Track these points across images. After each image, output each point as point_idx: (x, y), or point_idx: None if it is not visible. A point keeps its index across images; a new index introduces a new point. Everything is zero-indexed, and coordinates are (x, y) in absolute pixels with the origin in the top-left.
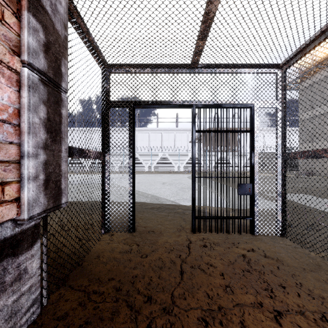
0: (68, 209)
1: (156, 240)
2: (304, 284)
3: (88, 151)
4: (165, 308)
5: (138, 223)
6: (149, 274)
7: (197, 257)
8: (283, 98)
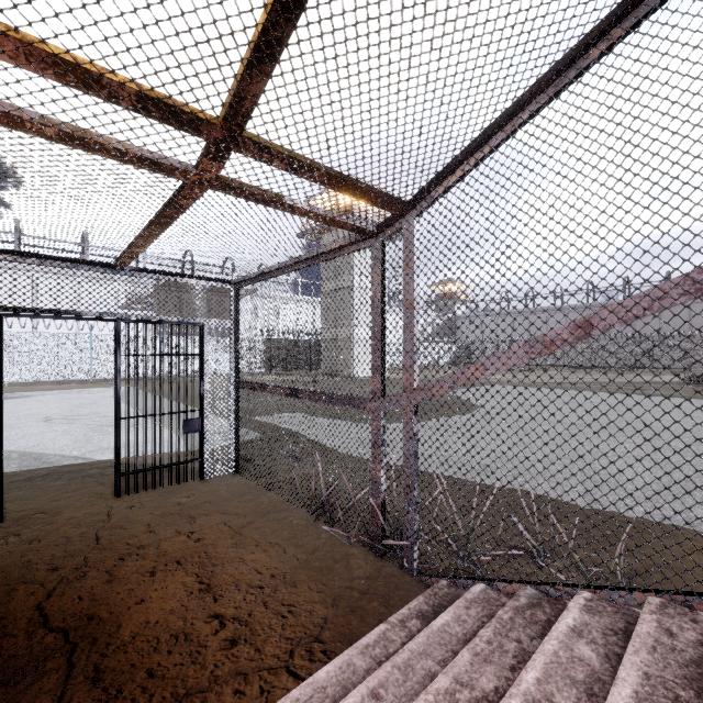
0: None
1: (52, 520)
2: (226, 507)
3: None
4: (77, 567)
5: (4, 508)
6: (50, 553)
7: (121, 519)
8: (236, 319)
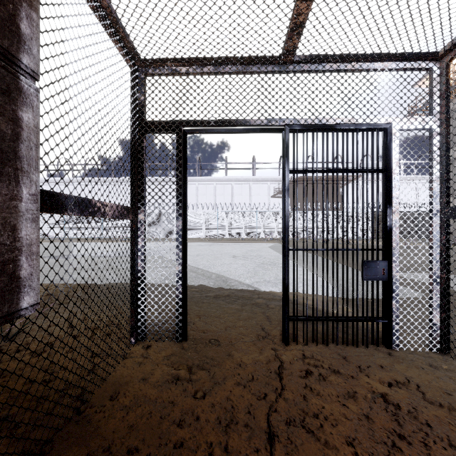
0: (87, 298)
1: (222, 358)
2: None
3: (101, 205)
4: None
5: (193, 323)
6: (208, 439)
7: (297, 397)
8: (444, 111)
